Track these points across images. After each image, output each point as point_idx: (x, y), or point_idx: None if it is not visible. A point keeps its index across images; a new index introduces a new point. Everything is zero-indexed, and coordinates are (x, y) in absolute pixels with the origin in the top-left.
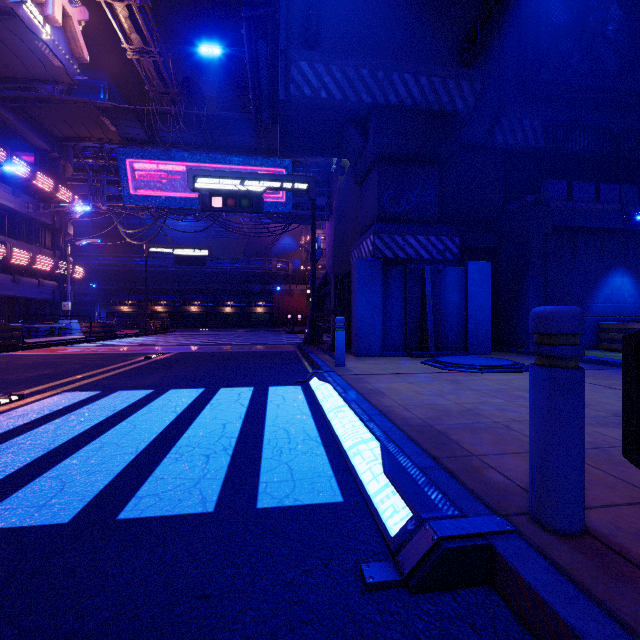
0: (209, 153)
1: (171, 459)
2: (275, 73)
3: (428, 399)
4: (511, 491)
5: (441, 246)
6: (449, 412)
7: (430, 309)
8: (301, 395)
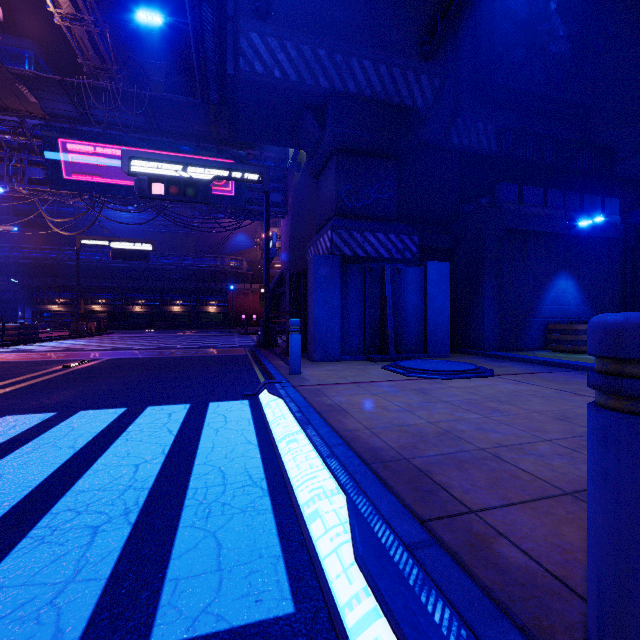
0: (153, 138)
1: (32, 541)
2: (223, 46)
3: (397, 417)
4: (544, 587)
5: (400, 245)
6: (425, 436)
7: (390, 310)
8: (247, 413)
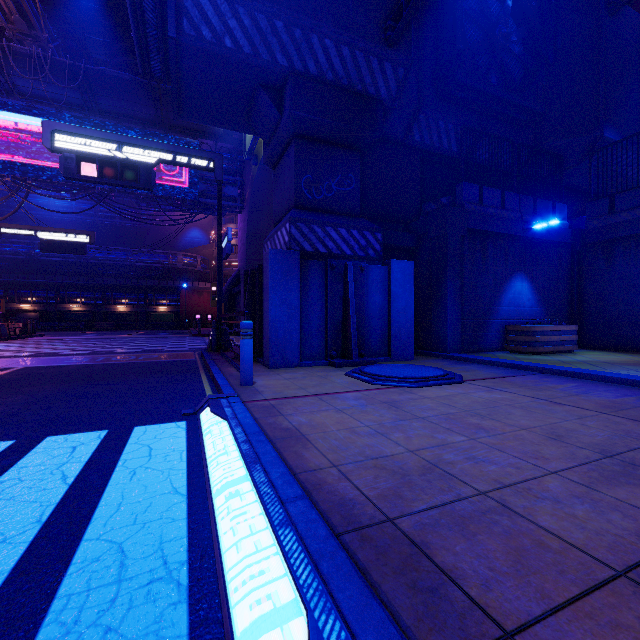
0: (91, 118)
1: None
2: (165, 7)
3: (370, 445)
4: None
5: (363, 241)
6: (408, 475)
7: (353, 311)
8: (181, 442)
